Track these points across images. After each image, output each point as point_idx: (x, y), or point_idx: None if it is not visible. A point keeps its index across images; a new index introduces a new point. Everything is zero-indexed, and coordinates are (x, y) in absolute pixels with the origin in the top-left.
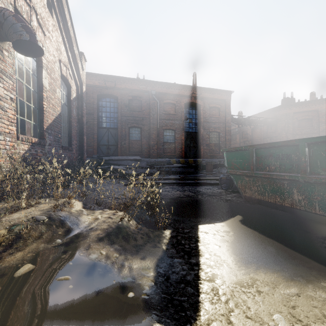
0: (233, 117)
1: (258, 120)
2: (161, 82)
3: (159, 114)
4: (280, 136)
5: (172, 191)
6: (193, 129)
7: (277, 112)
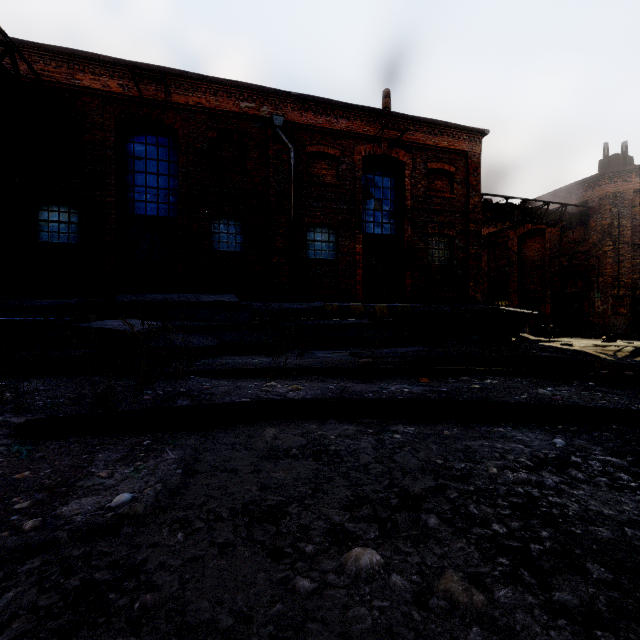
0: (484, 201)
1: (545, 211)
2: (300, 96)
3: (294, 182)
4: (598, 251)
5: (309, 512)
6: (384, 226)
7: (591, 192)
